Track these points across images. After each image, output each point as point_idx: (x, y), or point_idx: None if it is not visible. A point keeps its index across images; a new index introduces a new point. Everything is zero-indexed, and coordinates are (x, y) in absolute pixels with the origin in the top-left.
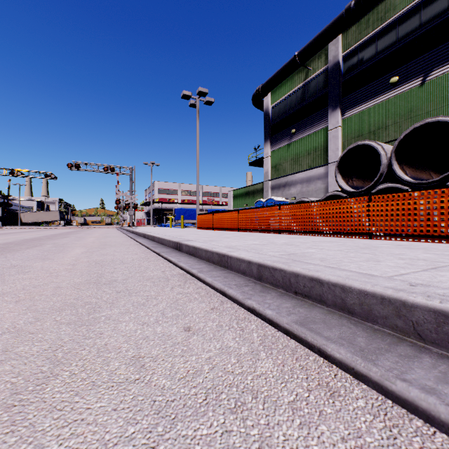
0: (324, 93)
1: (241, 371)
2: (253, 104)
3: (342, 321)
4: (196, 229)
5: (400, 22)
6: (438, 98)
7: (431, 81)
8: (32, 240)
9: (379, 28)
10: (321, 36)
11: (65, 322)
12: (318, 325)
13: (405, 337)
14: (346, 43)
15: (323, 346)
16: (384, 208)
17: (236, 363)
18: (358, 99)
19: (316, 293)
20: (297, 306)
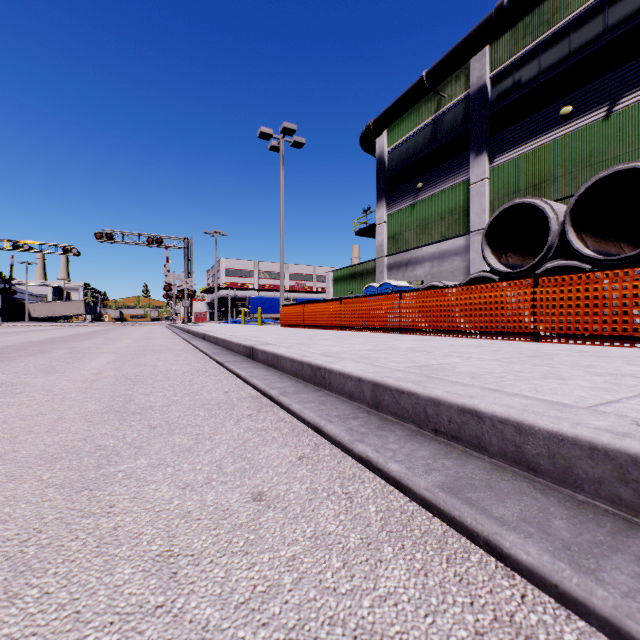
0: (464, 131)
1: (351, 587)
2: (362, 147)
3: (519, 485)
4: (280, 326)
5: (576, 27)
6: (630, 137)
7: (620, 112)
8: (40, 344)
9: (545, 36)
10: (460, 48)
11: (56, 483)
12: (481, 492)
13: (637, 518)
14: (497, 59)
15: (495, 536)
16: (557, 296)
17: (341, 570)
18: (513, 140)
19: (470, 434)
20: (439, 456)
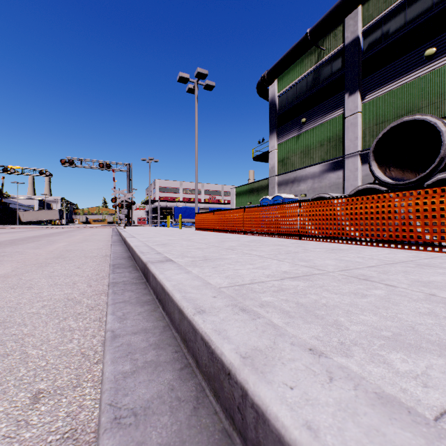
0: (340, 75)
1: None
2: (258, 93)
3: None
4: (195, 229)
5: None
6: None
7: None
8: None
9: None
10: (338, 8)
11: None
12: None
13: None
14: (368, 16)
15: None
16: None
17: None
18: (382, 79)
19: None
20: None
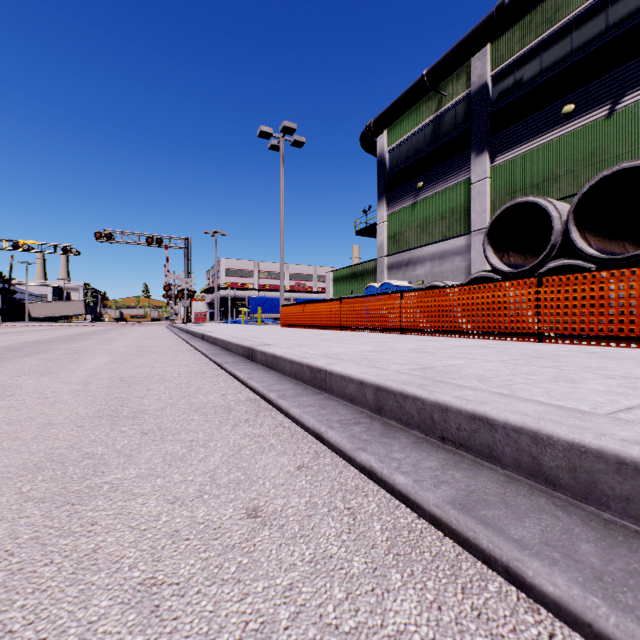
0: (465, 130)
1: (355, 624)
2: (362, 146)
3: (537, 501)
4: (280, 326)
5: (578, 25)
6: (633, 135)
7: (622, 111)
8: (37, 344)
9: (546, 34)
10: (461, 47)
11: (36, 496)
12: (496, 510)
13: None
14: (498, 57)
15: (516, 563)
16: (561, 296)
17: (344, 602)
18: (514, 138)
19: (480, 442)
20: (448, 467)
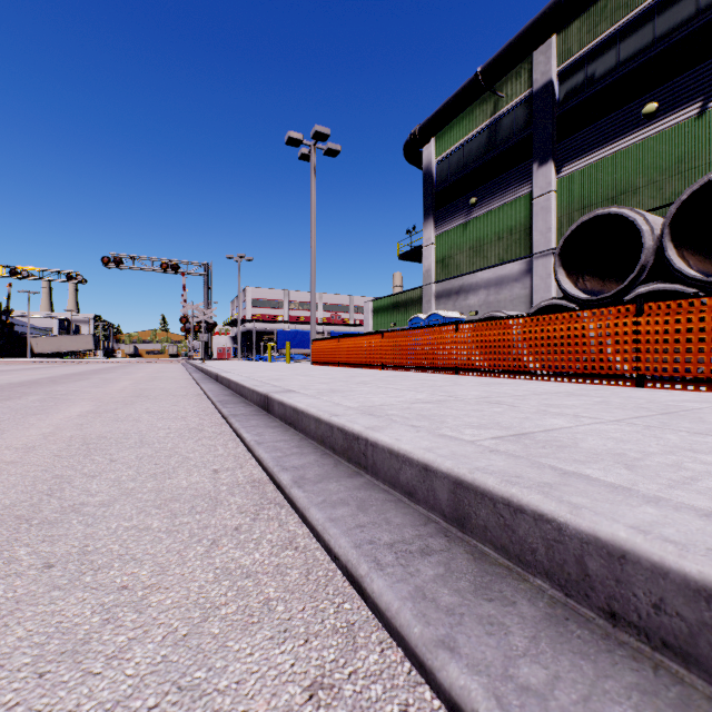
0: (526, 136)
1: None
2: (406, 157)
3: None
4: (311, 364)
5: (661, 9)
6: None
7: None
8: (17, 386)
9: (624, 21)
10: (522, 38)
11: None
12: None
13: None
14: (565, 50)
15: None
16: (670, 328)
17: None
18: (585, 145)
19: None
20: None
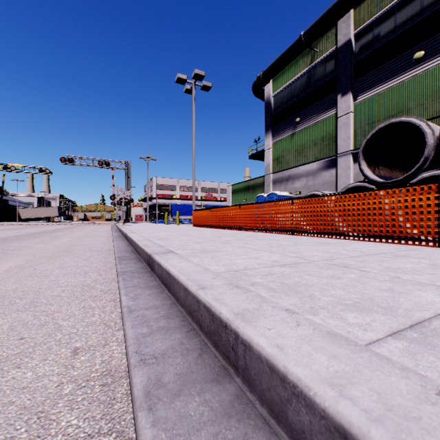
0: (333, 77)
1: None
2: (254, 93)
3: None
4: (192, 226)
5: None
6: None
7: None
8: None
9: None
10: (331, 11)
11: None
12: None
13: None
14: (359, 19)
15: None
16: None
17: None
18: (373, 81)
19: None
20: None
